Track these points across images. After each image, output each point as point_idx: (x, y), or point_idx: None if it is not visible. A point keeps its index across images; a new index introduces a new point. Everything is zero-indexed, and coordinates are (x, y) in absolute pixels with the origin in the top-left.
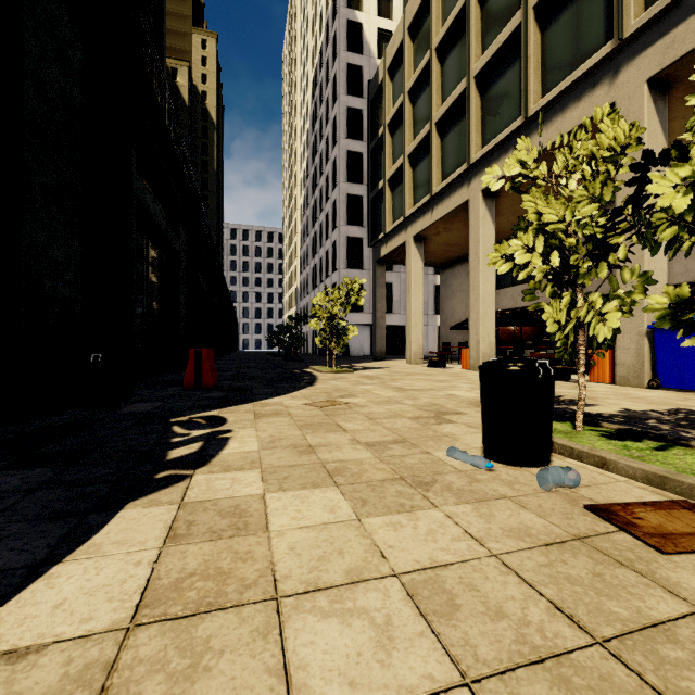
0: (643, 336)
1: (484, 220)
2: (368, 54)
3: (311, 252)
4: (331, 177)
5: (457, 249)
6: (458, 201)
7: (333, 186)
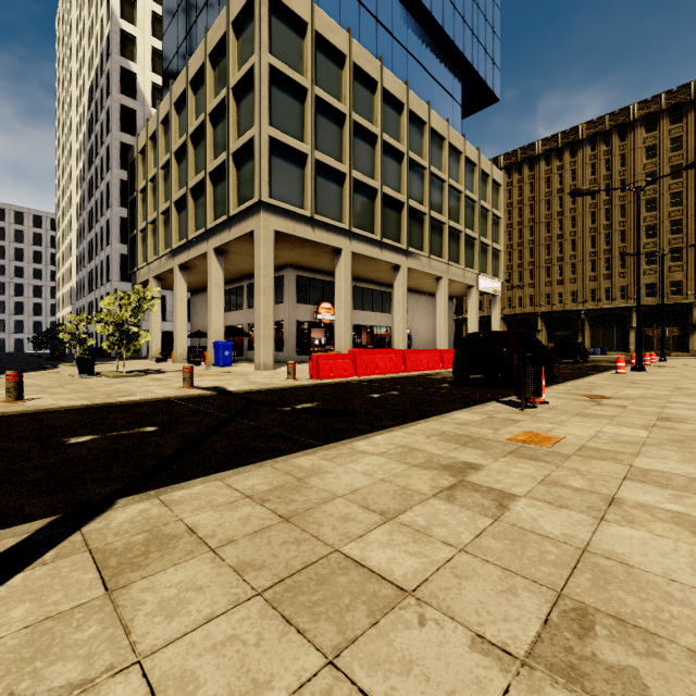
0: (212, 346)
1: (180, 281)
2: (142, 101)
3: (87, 256)
4: (106, 197)
5: (192, 285)
6: (170, 266)
7: (108, 205)
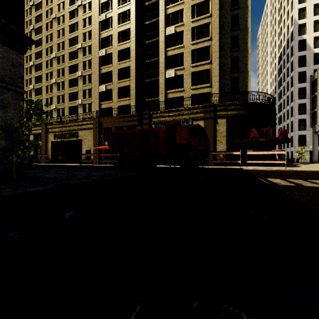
0: None
1: None
2: (309, 49)
3: (277, 122)
4: (290, 97)
5: None
6: None
7: (291, 100)
